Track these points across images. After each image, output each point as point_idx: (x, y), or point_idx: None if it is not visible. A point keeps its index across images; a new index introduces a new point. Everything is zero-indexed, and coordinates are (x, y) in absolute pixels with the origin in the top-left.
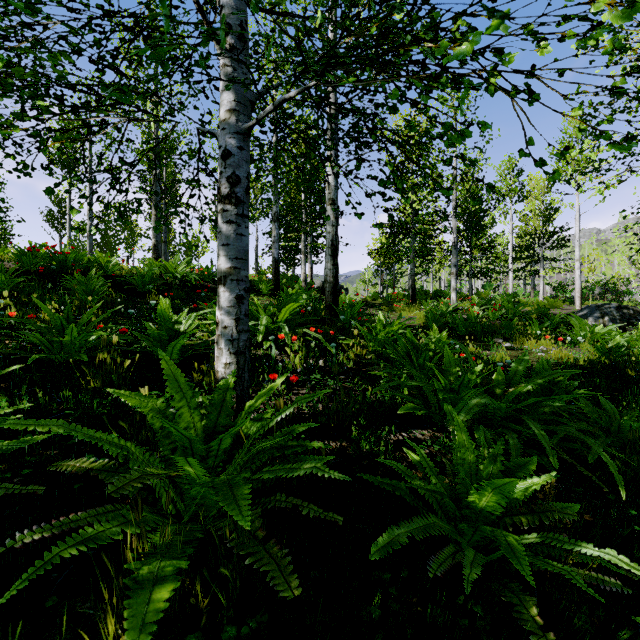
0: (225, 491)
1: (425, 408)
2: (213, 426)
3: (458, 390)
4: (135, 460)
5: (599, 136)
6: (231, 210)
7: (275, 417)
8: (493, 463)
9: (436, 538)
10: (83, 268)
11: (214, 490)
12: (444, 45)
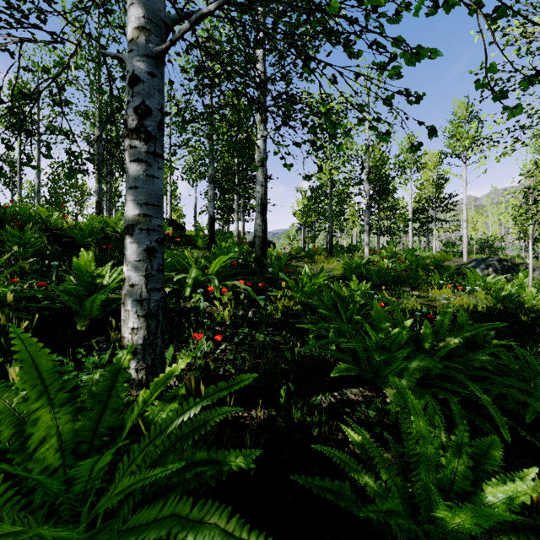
0: None
1: (355, 364)
2: (92, 428)
3: (390, 347)
4: None
5: None
6: (140, 146)
7: (177, 418)
8: (457, 456)
9: None
10: (23, 221)
11: None
12: None
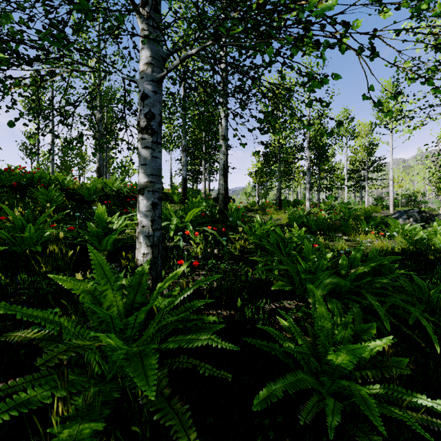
0: (136, 362)
1: (291, 284)
2: (131, 303)
3: (315, 271)
4: (66, 333)
5: (424, 83)
6: (148, 138)
7: (179, 296)
8: (345, 329)
9: (303, 387)
10: (46, 183)
11: (126, 361)
12: (313, 1)
